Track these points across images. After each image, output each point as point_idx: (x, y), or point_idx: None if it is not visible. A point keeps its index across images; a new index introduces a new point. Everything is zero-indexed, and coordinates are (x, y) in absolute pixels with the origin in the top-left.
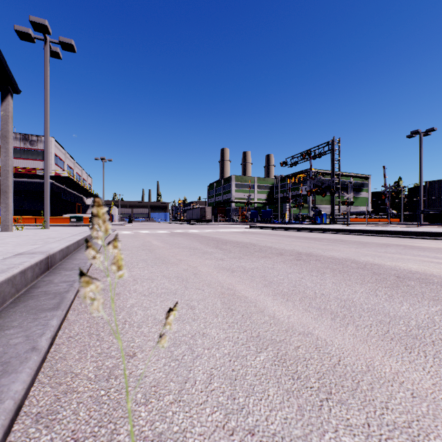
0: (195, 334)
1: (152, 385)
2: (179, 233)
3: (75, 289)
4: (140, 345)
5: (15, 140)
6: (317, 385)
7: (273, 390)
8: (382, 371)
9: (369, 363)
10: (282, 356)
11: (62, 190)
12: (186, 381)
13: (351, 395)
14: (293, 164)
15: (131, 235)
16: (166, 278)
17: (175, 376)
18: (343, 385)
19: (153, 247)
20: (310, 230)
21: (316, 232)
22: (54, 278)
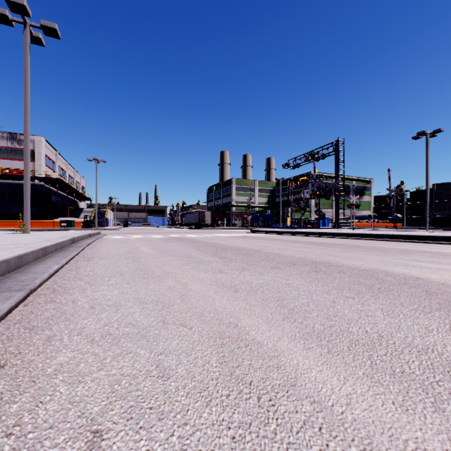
0: None
1: None
2: (174, 238)
3: None
4: None
5: (2, 139)
6: None
7: None
8: None
9: None
10: None
11: (53, 193)
12: None
13: None
14: (295, 166)
15: (120, 241)
16: (139, 304)
17: None
18: None
19: (140, 255)
20: (316, 234)
21: (323, 237)
22: None
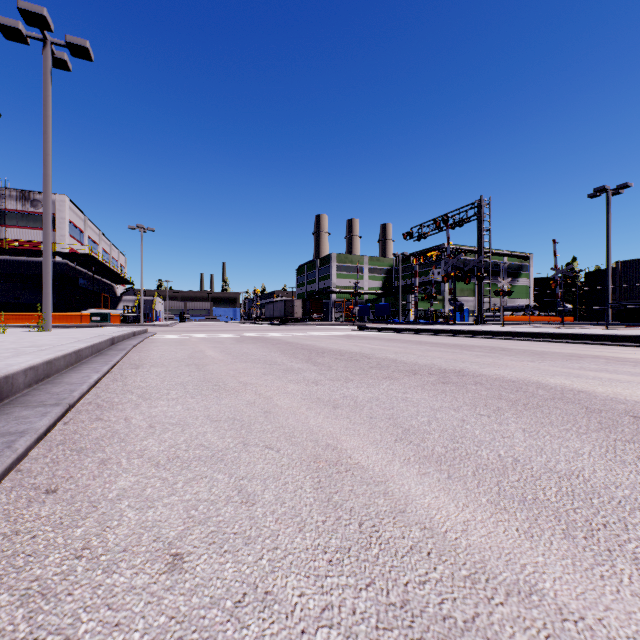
0: (244, 597)
1: None
2: (251, 338)
3: (14, 452)
4: None
5: (9, 199)
6: None
7: None
8: None
9: None
10: None
11: (80, 275)
12: None
13: None
14: (421, 236)
15: (177, 341)
16: (211, 422)
17: None
18: None
19: (205, 361)
20: (449, 333)
21: (459, 336)
22: None
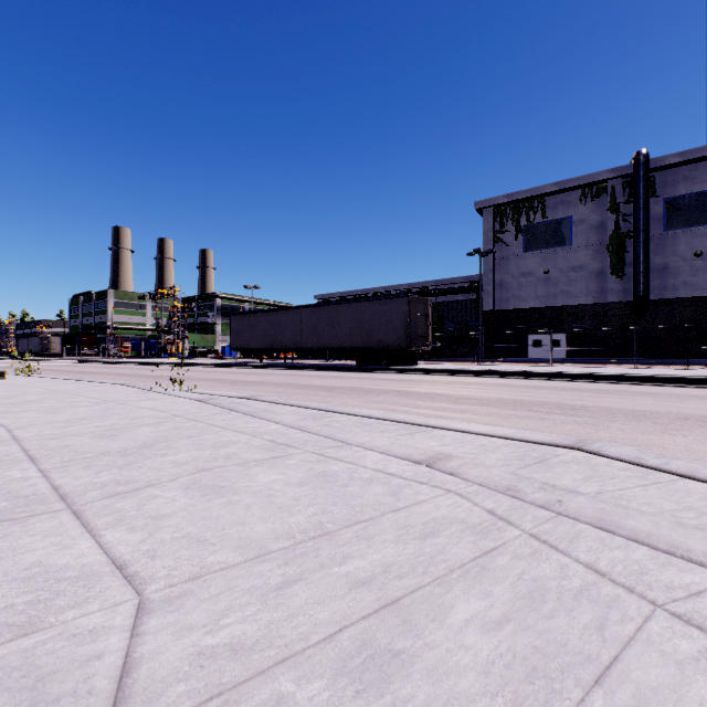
0: None
1: None
2: None
3: None
4: None
5: None
6: None
7: None
8: None
9: None
10: None
11: None
12: None
13: None
14: (154, 299)
15: None
16: None
17: None
18: None
19: None
20: (109, 363)
21: (109, 364)
22: None
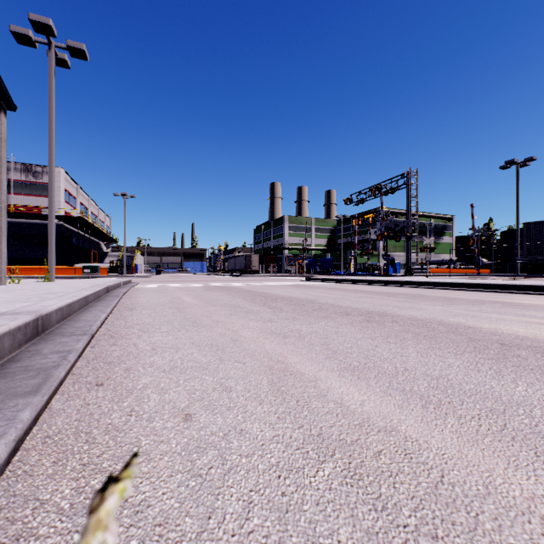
0: (230, 432)
1: (156, 523)
2: (217, 287)
3: (69, 362)
4: (147, 450)
5: (15, 171)
6: (413, 522)
7: (346, 532)
8: (509, 494)
9: (488, 481)
10: (356, 469)
11: (73, 234)
12: (211, 515)
13: (470, 541)
14: (359, 202)
15: (157, 290)
16: (195, 347)
17: (194, 506)
18: (454, 522)
19: (183, 305)
20: (381, 283)
21: (389, 285)
22: (44, 347)
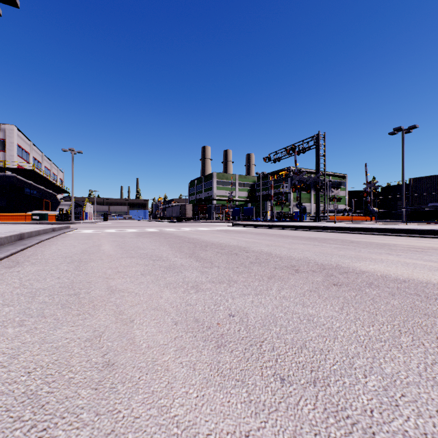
0: None
1: None
2: (150, 233)
3: None
4: None
5: None
6: None
7: None
8: None
9: None
10: None
11: (26, 185)
12: None
13: None
14: (276, 160)
15: (86, 236)
16: None
17: None
18: None
19: (93, 256)
20: (300, 228)
21: (308, 230)
22: None
